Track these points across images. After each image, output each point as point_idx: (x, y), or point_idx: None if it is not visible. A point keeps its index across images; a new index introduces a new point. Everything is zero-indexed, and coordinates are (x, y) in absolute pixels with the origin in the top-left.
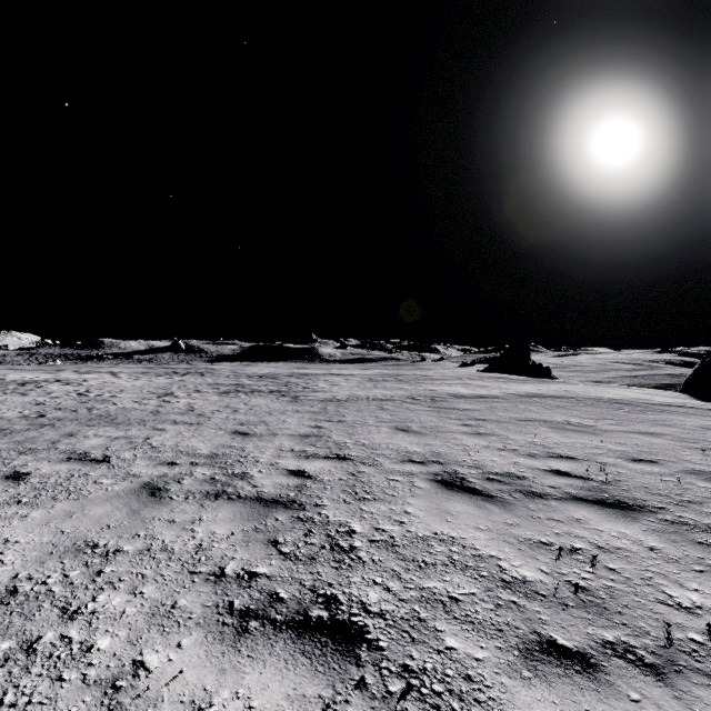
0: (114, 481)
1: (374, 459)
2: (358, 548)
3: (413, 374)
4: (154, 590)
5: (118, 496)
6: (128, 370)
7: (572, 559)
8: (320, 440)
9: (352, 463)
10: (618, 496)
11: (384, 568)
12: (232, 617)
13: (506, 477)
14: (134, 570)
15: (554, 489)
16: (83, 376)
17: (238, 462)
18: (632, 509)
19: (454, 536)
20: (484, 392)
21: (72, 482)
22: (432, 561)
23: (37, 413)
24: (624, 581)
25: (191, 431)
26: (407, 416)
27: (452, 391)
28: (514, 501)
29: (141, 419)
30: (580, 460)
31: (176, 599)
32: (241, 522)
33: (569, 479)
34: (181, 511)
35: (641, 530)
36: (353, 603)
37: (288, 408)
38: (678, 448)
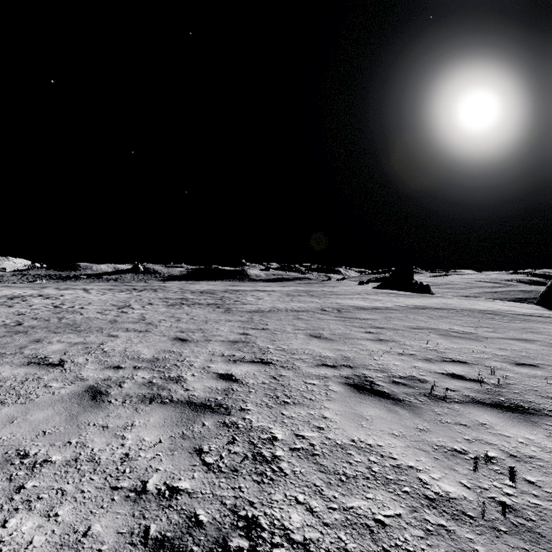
0: (63, 385)
1: (293, 363)
2: (279, 457)
3: (322, 291)
4: (70, 511)
5: (62, 399)
6: (98, 287)
7: (489, 470)
8: (247, 346)
9: (274, 367)
10: (512, 399)
11: (306, 482)
12: (146, 548)
13: (409, 380)
14: (56, 485)
15: (454, 392)
16: (62, 291)
17: (175, 366)
18: (529, 412)
19: (371, 443)
20: (380, 305)
21: (25, 386)
22: (353, 473)
23: (16, 322)
24: (548, 497)
25: (139, 338)
26: (318, 324)
27: (354, 304)
28: (421, 405)
29: (100, 327)
30: (471, 364)
31: (90, 523)
32: (170, 428)
33: (465, 382)
34: (116, 416)
35: (545, 435)
36: (275, 529)
37: (221, 317)
38: (551, 353)
